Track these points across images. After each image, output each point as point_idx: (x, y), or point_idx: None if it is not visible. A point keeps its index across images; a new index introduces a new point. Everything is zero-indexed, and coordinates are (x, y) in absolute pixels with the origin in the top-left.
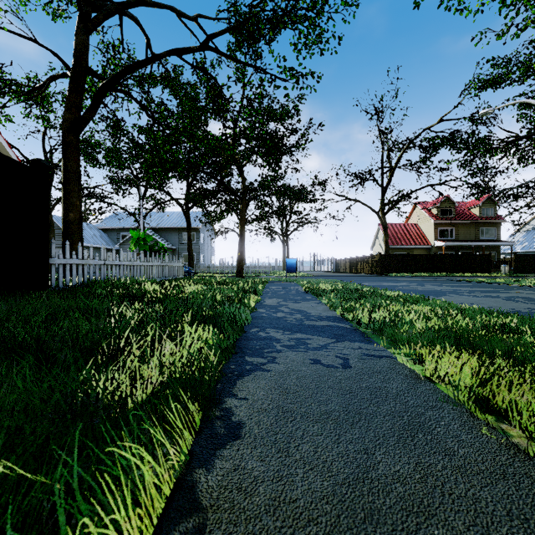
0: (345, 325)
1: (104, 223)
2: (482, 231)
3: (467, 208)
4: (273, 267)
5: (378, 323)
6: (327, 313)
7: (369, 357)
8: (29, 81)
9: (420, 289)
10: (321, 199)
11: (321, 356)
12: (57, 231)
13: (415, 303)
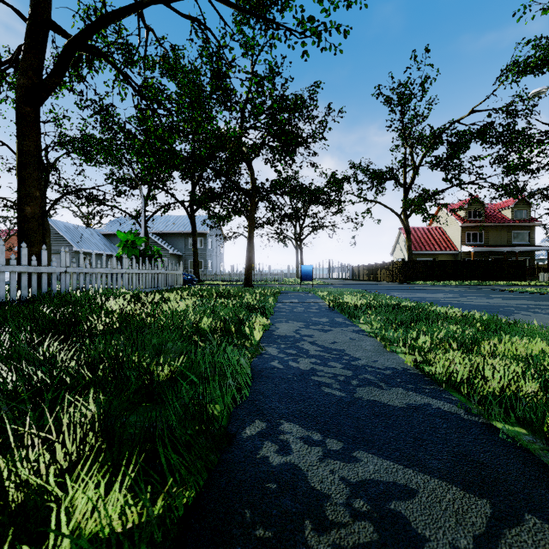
0: (451, 407)
1: (107, 228)
2: (515, 235)
3: (498, 210)
4: (286, 275)
5: None
6: (387, 361)
7: None
8: None
9: (470, 303)
10: (338, 200)
11: None
12: (55, 236)
13: (500, 330)
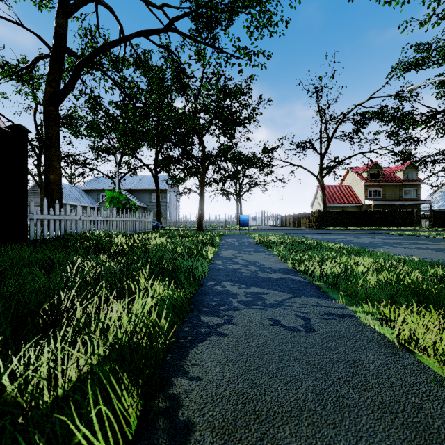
0: (299, 278)
1: (87, 185)
2: (405, 192)
3: (392, 172)
4: (229, 222)
5: (332, 277)
6: (279, 265)
7: (330, 316)
8: (19, 62)
9: (356, 241)
10: (269, 164)
11: (280, 315)
12: None
13: (357, 254)
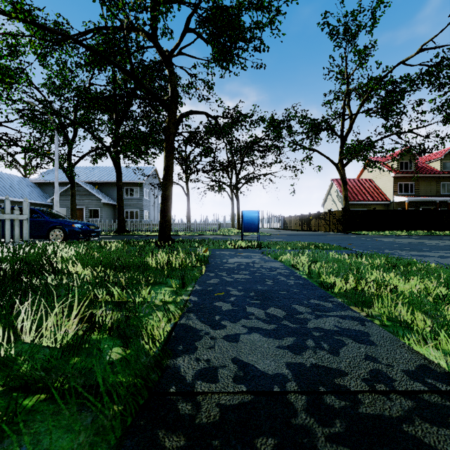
0: None
1: (40, 177)
2: (443, 186)
3: (425, 162)
4: (222, 225)
5: None
6: None
7: None
8: None
9: None
10: (277, 146)
11: None
12: None
13: None
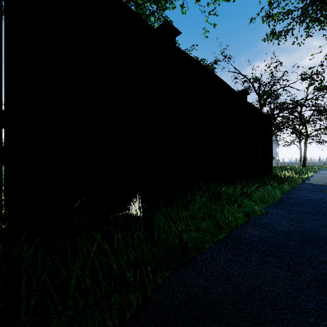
0: None
1: None
2: None
3: None
4: (324, 163)
5: None
6: None
7: None
8: None
9: None
10: None
11: None
12: None
13: None
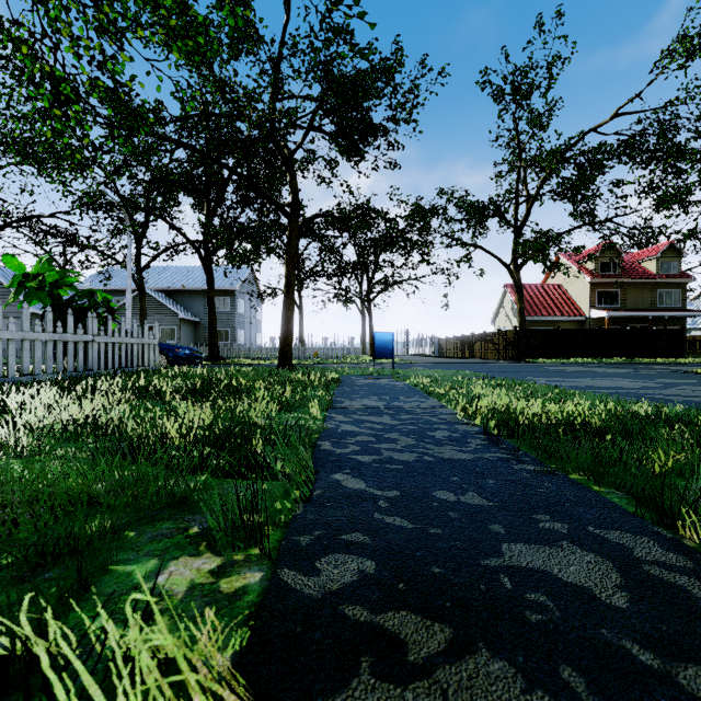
0: None
1: (89, 282)
2: (661, 296)
3: (637, 262)
4: (348, 350)
5: None
6: None
7: None
8: None
9: None
10: (424, 241)
11: None
12: (0, 292)
13: None
